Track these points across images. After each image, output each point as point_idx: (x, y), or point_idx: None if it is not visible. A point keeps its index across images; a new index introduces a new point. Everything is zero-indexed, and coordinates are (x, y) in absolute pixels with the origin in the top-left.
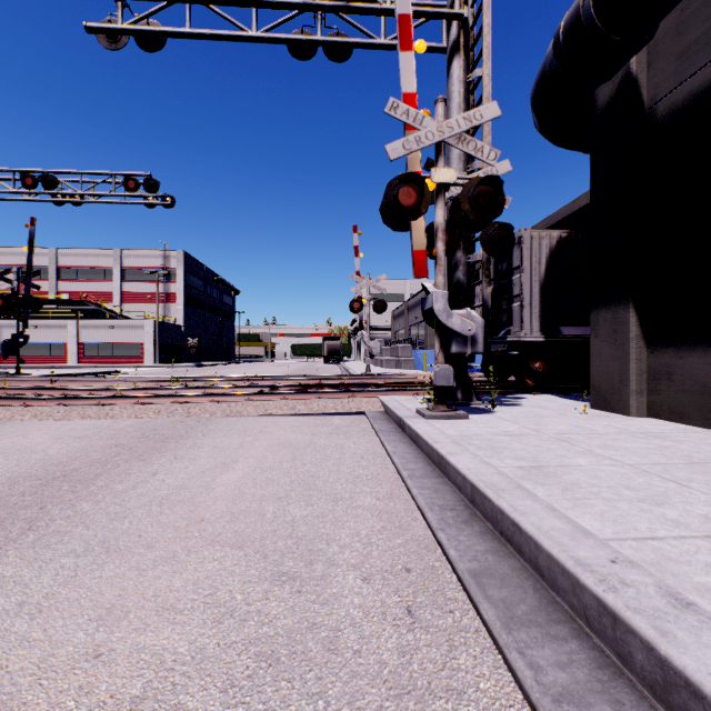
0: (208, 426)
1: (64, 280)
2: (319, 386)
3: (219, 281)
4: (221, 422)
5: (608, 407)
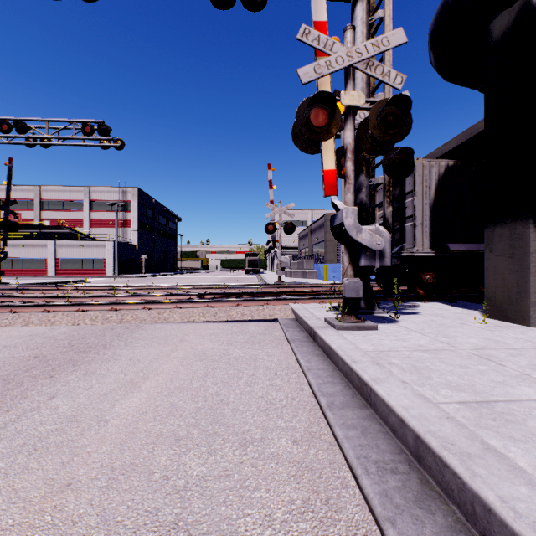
0: (134, 333)
1: (46, 210)
2: (239, 294)
3: (165, 211)
4: (147, 329)
5: (504, 316)
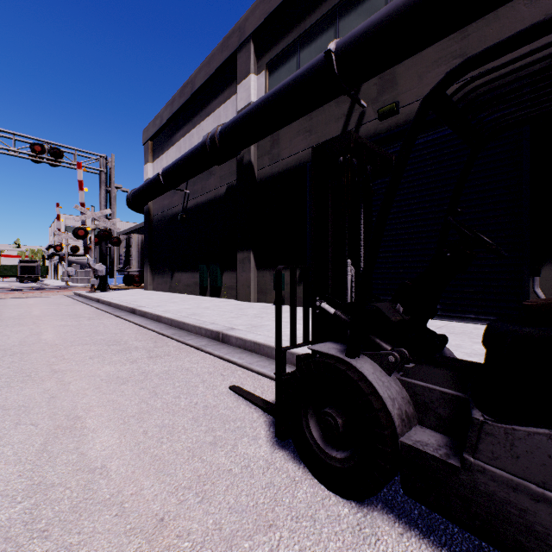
0: None
1: None
2: (40, 289)
3: None
4: (3, 300)
5: (146, 289)
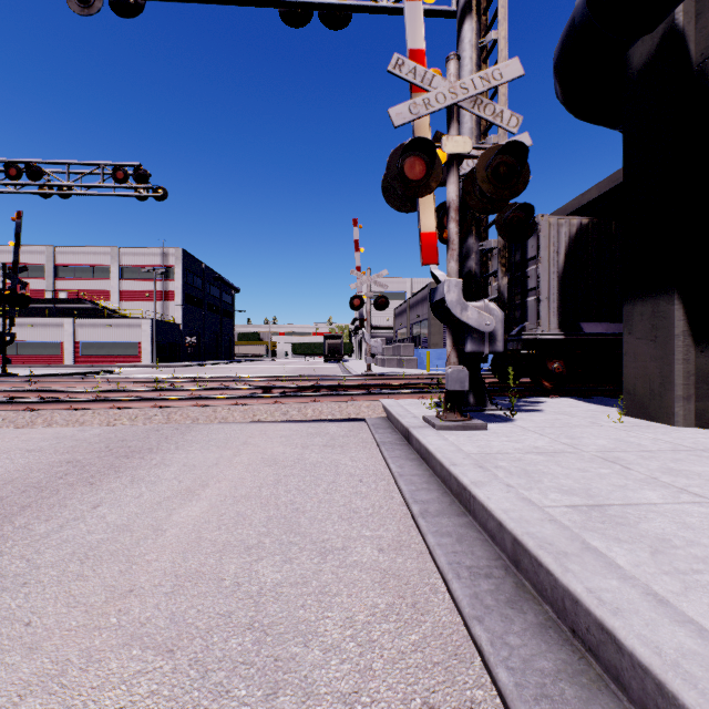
0: (185, 435)
1: (62, 278)
2: (316, 387)
3: (219, 280)
4: (202, 431)
5: (645, 414)
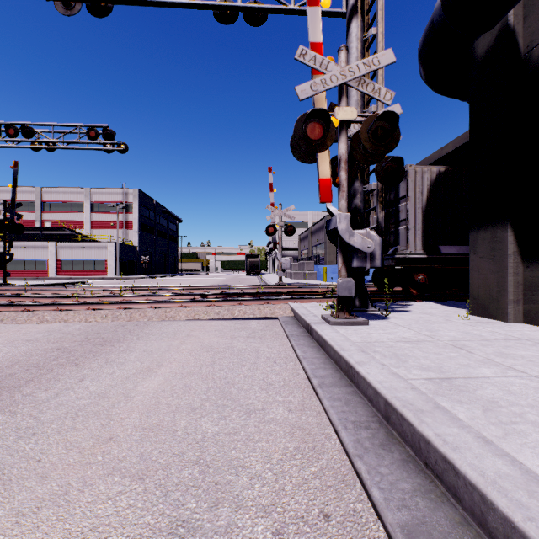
0: (144, 329)
1: (47, 212)
2: (240, 294)
3: (166, 212)
4: (156, 326)
5: (486, 313)
